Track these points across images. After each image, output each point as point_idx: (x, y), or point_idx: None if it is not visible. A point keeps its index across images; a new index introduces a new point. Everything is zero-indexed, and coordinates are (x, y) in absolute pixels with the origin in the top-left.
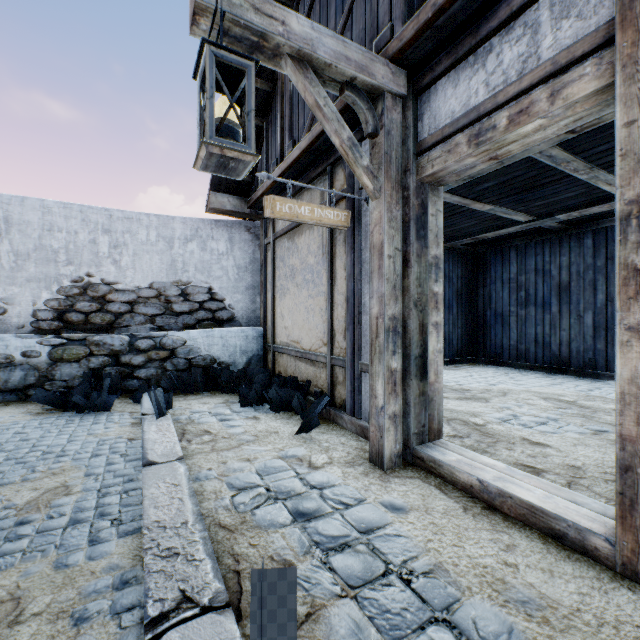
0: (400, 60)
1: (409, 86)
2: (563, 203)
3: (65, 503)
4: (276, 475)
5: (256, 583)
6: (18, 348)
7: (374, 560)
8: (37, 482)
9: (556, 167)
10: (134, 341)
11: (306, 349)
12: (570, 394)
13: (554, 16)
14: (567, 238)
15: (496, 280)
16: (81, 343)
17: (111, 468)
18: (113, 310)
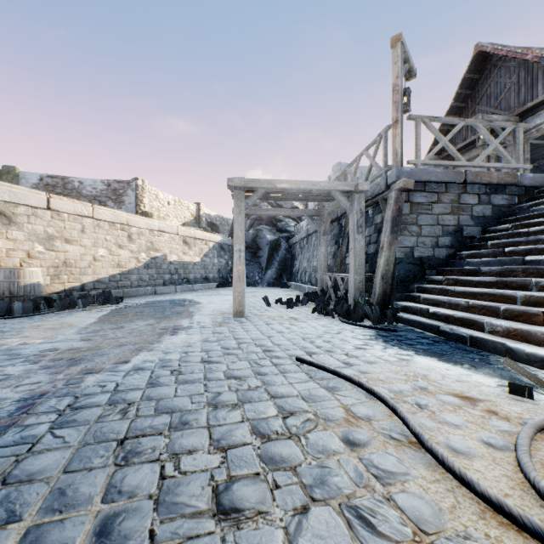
0: (517, 116)
1: (519, 119)
2: None
3: None
4: None
5: None
6: None
7: None
8: None
9: None
10: None
11: None
12: None
13: None
14: None
15: None
16: None
17: None
18: None
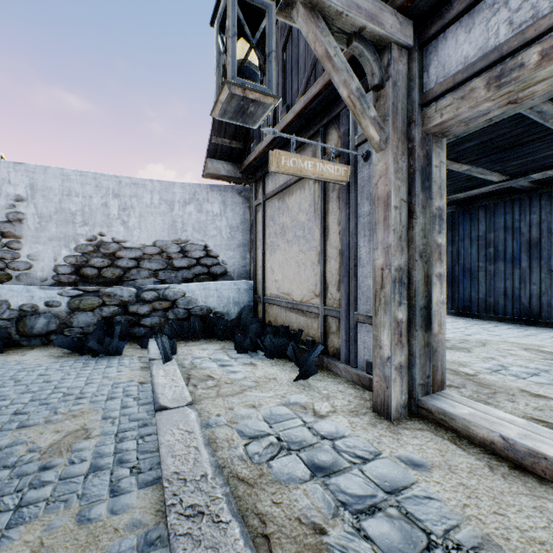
0: (408, 9)
1: (414, 38)
2: (540, 162)
3: (85, 447)
4: (284, 423)
5: None
6: (42, 298)
7: (411, 528)
8: (59, 424)
9: (543, 124)
10: (140, 293)
11: (297, 300)
12: (549, 345)
13: None
14: (537, 197)
15: (464, 238)
16: (95, 294)
17: (126, 411)
18: (122, 265)
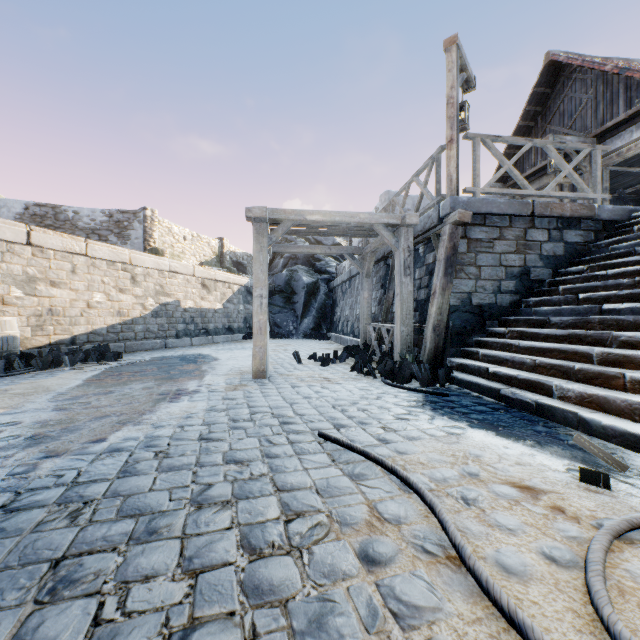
0: (594, 137)
1: (596, 142)
2: None
3: None
4: None
5: None
6: None
7: None
8: None
9: None
10: None
11: None
12: None
13: (635, 130)
14: None
15: None
16: None
17: None
18: None
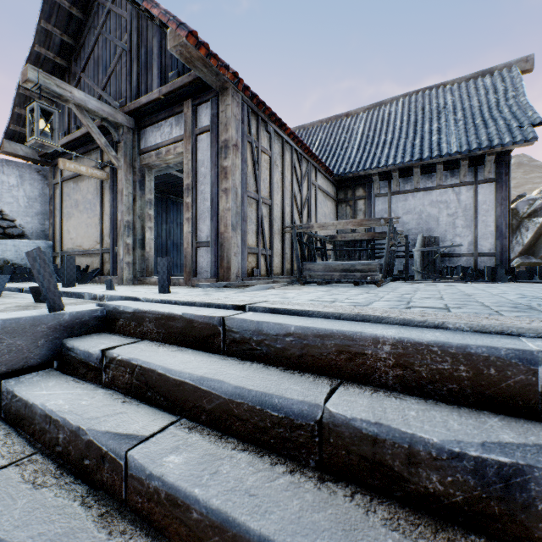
0: (130, 115)
1: (136, 125)
2: None
3: None
4: None
5: (64, 259)
6: None
7: None
8: None
9: None
10: None
11: (87, 249)
12: None
13: (176, 124)
14: None
15: None
16: None
17: None
18: None
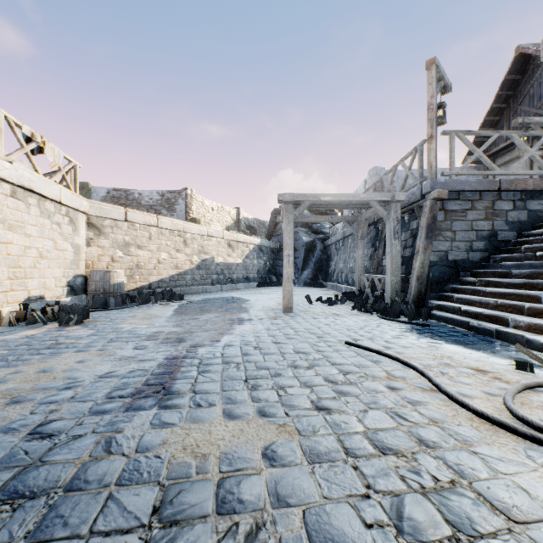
0: None
1: None
2: None
3: None
4: None
5: None
6: None
7: None
8: None
9: None
10: None
11: None
12: None
13: None
14: None
15: None
16: None
17: None
18: None
